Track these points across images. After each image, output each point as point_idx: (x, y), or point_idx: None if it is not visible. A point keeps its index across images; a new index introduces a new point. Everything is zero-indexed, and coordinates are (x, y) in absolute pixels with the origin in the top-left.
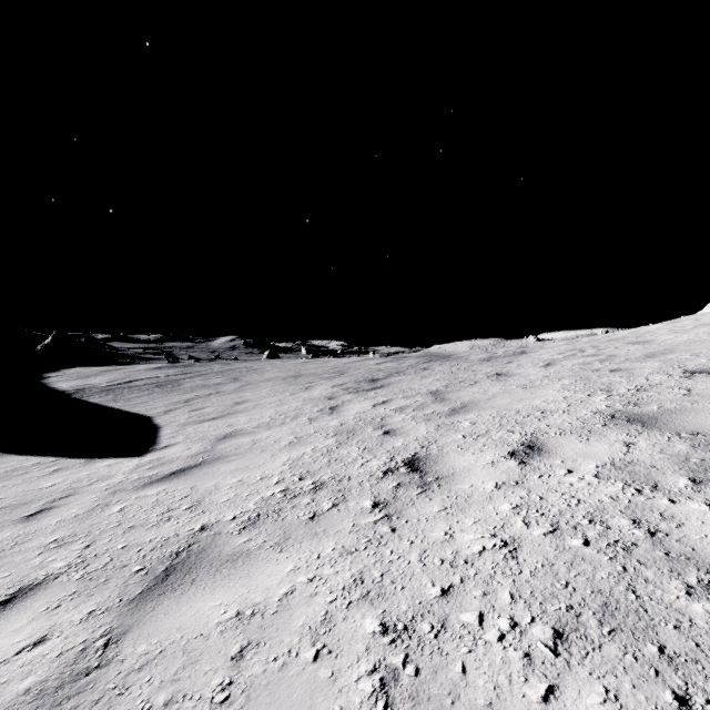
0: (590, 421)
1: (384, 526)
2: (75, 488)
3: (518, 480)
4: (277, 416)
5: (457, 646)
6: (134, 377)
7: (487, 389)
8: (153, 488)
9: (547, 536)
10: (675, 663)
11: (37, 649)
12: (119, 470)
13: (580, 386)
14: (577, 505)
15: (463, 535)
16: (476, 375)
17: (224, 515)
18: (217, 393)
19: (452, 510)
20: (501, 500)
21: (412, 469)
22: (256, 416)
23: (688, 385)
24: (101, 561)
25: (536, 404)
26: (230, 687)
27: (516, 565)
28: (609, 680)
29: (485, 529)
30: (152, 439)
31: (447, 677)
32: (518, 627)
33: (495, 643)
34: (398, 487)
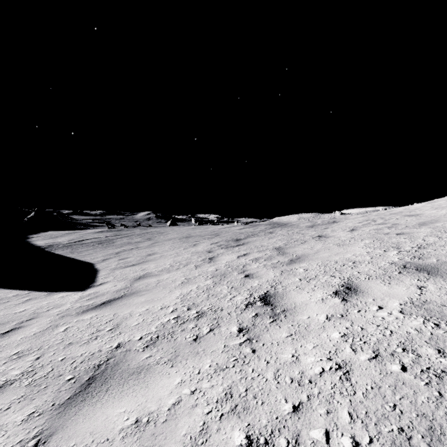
0: (389, 269)
1: (247, 348)
2: (38, 313)
3: (343, 314)
4: (175, 264)
5: None
6: (85, 238)
7: (313, 246)
8: (88, 314)
9: (371, 361)
10: None
11: None
12: (68, 301)
13: (377, 244)
14: (391, 335)
15: (306, 357)
16: (305, 237)
17: (134, 336)
18: (137, 248)
19: (296, 336)
20: (332, 330)
21: (265, 303)
22: (161, 263)
23: None
24: (45, 371)
25: (348, 257)
26: None
27: (350, 386)
28: None
29: (322, 353)
30: (92, 279)
31: None
32: (360, 446)
33: None
34: (256, 317)
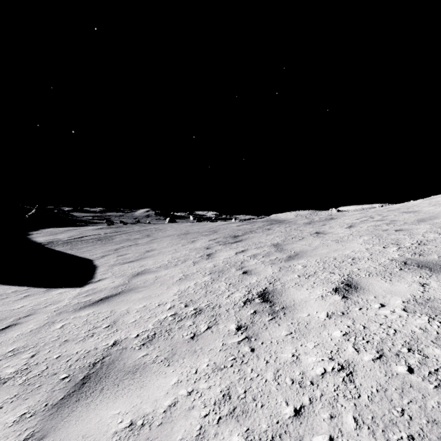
0: (389, 266)
1: (245, 346)
2: (35, 309)
3: (344, 311)
4: (173, 260)
5: None
6: (85, 234)
7: (311, 243)
8: (86, 311)
9: (375, 362)
10: None
11: None
12: (66, 297)
13: (376, 241)
14: (394, 334)
15: (306, 357)
16: (302, 233)
17: (131, 333)
18: (136, 244)
19: (296, 335)
20: (333, 328)
21: (263, 300)
22: (159, 260)
23: None
24: (39, 369)
25: (347, 253)
26: None
27: (354, 388)
28: None
29: (324, 353)
30: (91, 275)
31: None
32: None
33: None
34: (255, 314)
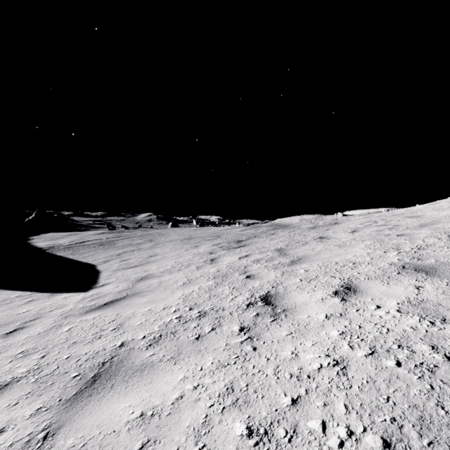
0: (388, 270)
1: (248, 345)
2: (41, 313)
3: (342, 313)
4: (176, 265)
5: None
6: (86, 239)
7: (314, 248)
8: (92, 314)
9: (368, 357)
10: None
11: None
12: (71, 301)
13: (378, 246)
14: (387, 333)
15: (305, 354)
16: (306, 238)
17: (137, 335)
18: (138, 249)
19: (296, 335)
20: (331, 328)
21: (266, 303)
22: (163, 265)
23: None
24: (51, 368)
25: (348, 258)
26: None
27: (347, 380)
28: None
29: (321, 350)
30: (94, 280)
31: None
32: (354, 435)
33: (337, 449)
34: (257, 316)
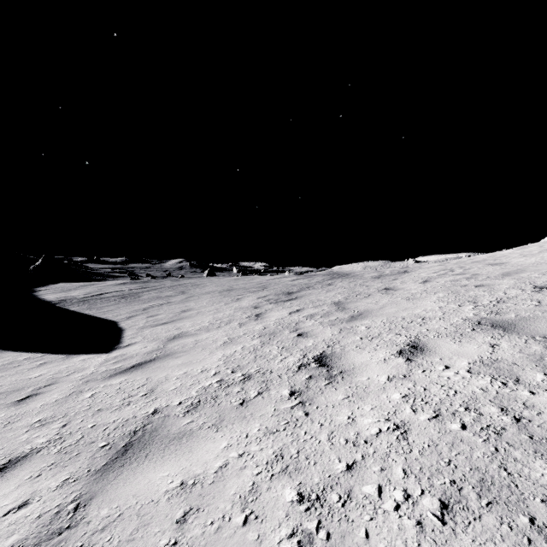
0: (461, 326)
1: (299, 411)
2: (57, 378)
3: (406, 374)
4: (215, 321)
5: (361, 514)
6: (104, 291)
7: (378, 301)
8: (117, 378)
9: (431, 421)
10: (544, 533)
11: (20, 511)
12: (91, 364)
13: (452, 298)
14: (454, 395)
15: (362, 419)
16: (369, 289)
17: (172, 401)
18: (168, 303)
19: (353, 398)
20: (393, 391)
21: (320, 364)
22: (198, 321)
23: (538, 298)
24: (74, 438)
25: (417, 312)
26: (175, 546)
27: (407, 445)
28: (489, 546)
29: (380, 414)
30: (117, 339)
31: (353, 541)
32: (411, 498)
33: (392, 512)
34: (310, 379)
